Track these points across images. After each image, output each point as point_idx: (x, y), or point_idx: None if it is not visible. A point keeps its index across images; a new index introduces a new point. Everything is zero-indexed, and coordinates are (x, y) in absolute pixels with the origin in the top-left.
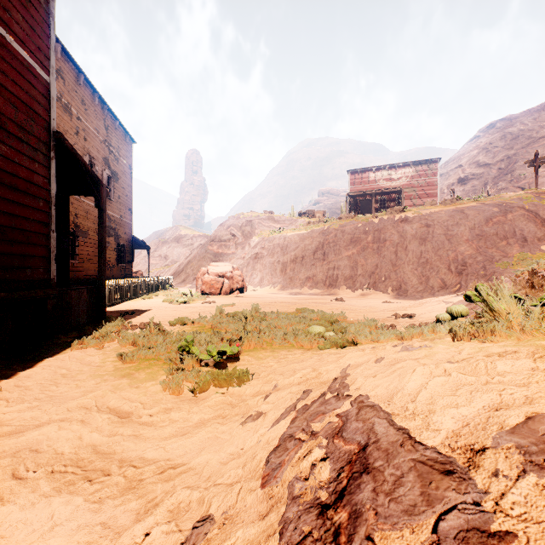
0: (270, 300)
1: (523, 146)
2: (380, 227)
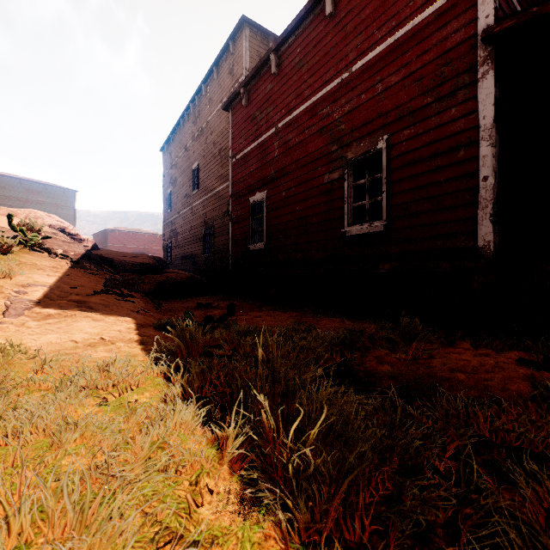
0: None
1: None
2: None
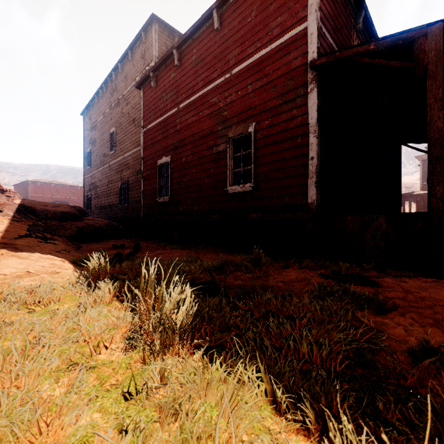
0: None
1: None
2: None
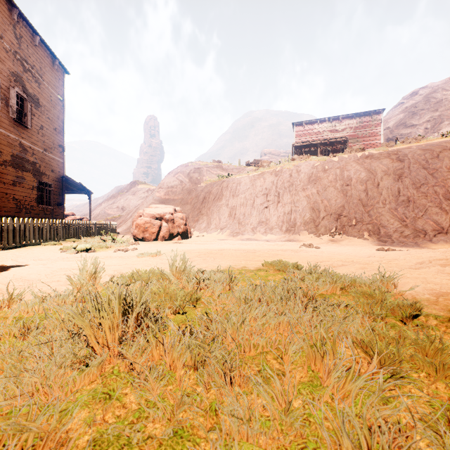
0: (217, 246)
1: (447, 108)
2: (342, 165)
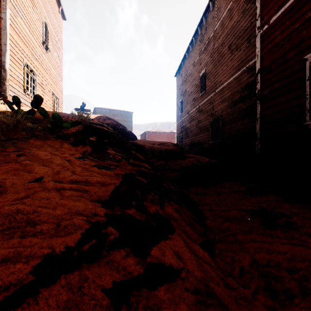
0: None
1: None
2: None
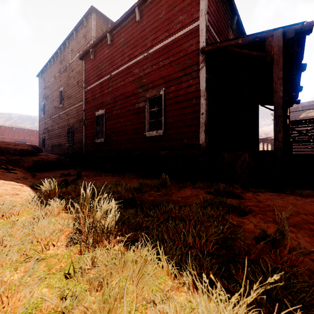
0: None
1: None
2: None
